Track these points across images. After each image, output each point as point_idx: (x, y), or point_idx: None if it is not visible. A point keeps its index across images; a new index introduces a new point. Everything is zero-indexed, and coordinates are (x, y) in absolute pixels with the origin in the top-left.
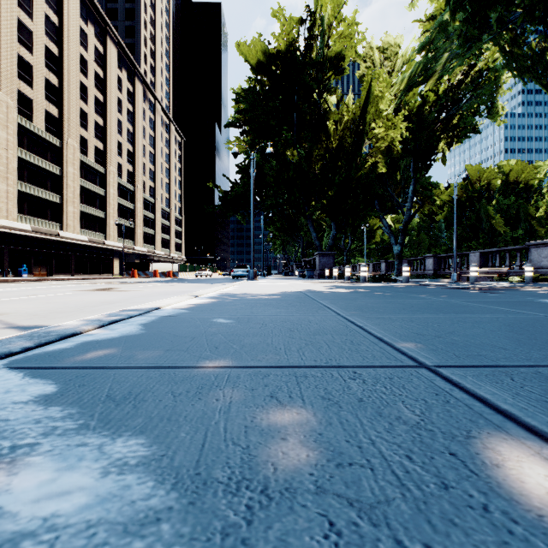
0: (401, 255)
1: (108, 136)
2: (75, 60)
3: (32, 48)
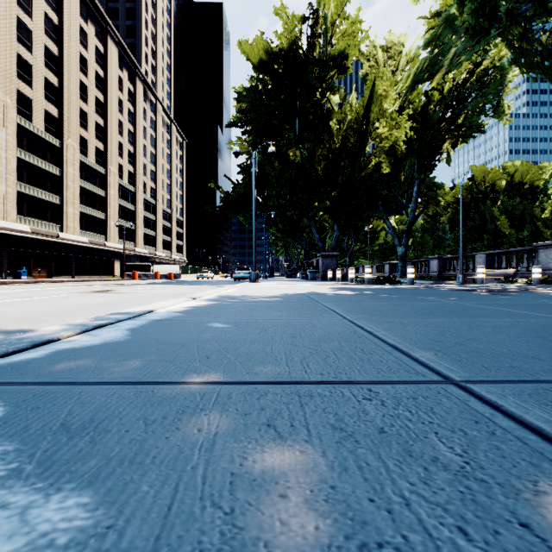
0: (405, 257)
1: (108, 137)
2: (75, 59)
3: (32, 47)
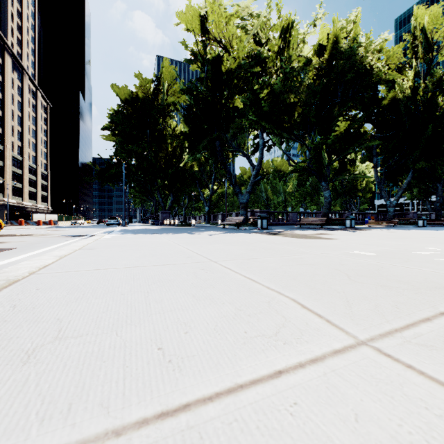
0: (209, 212)
1: None
2: None
3: None
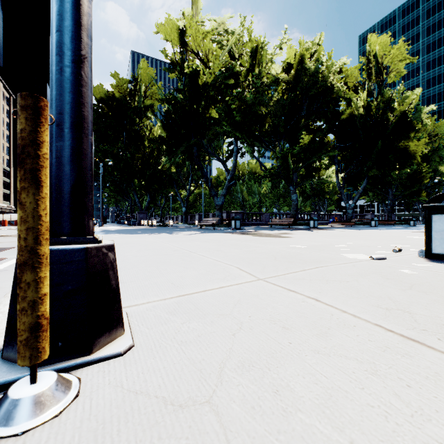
0: (186, 213)
1: None
2: None
3: None
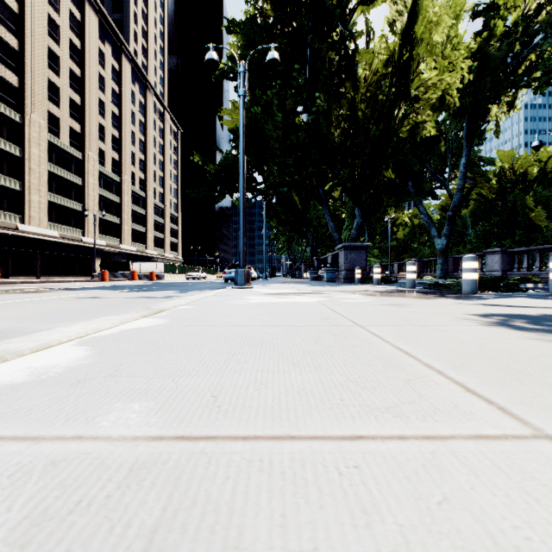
0: (446, 251)
1: (86, 117)
2: (42, 21)
3: None
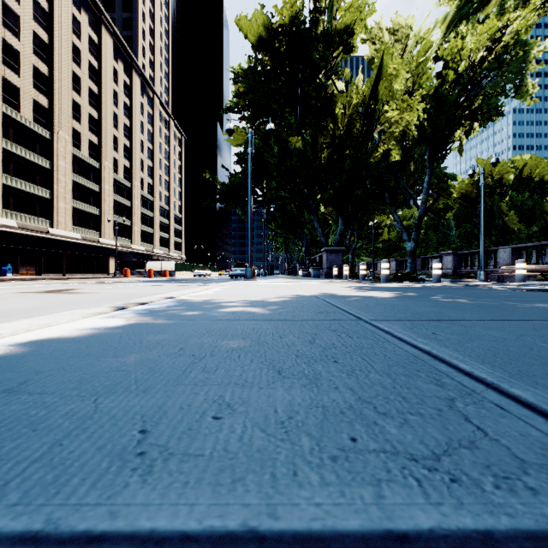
0: (414, 252)
1: (103, 130)
2: (67, 48)
3: (19, 33)
